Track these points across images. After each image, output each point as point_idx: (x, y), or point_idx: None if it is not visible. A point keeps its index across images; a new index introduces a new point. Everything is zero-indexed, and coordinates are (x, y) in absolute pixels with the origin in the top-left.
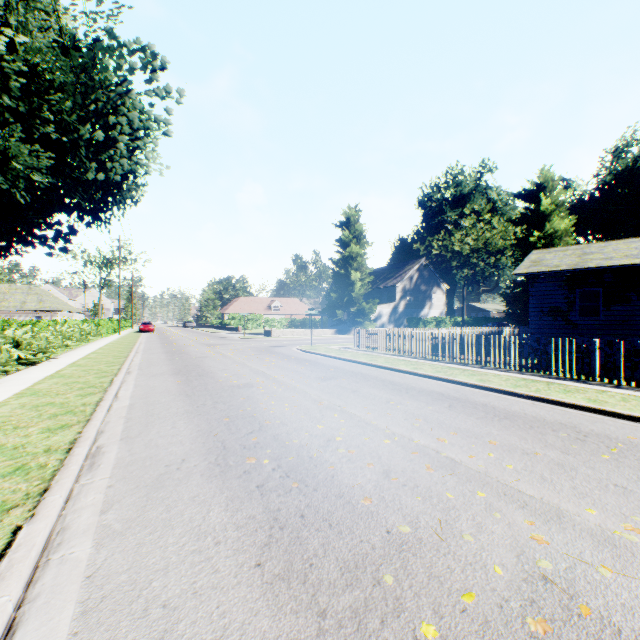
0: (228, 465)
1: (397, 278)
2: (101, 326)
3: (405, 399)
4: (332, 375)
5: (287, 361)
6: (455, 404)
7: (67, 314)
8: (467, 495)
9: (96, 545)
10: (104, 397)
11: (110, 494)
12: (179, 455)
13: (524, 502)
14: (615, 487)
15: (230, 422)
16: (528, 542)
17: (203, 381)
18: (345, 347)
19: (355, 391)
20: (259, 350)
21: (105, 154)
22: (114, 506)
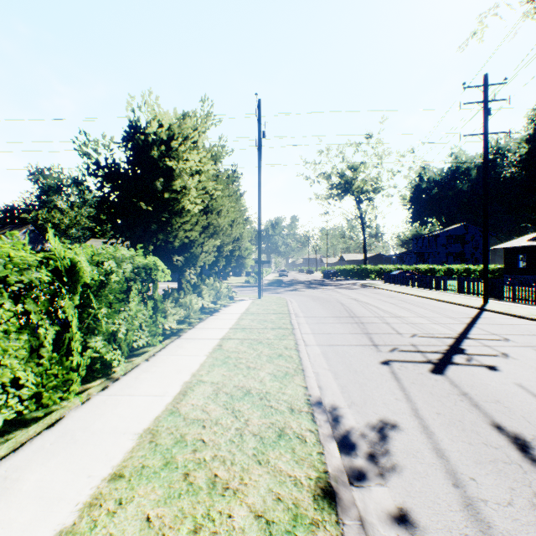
0: None
1: (7, 237)
2: None
3: None
4: None
5: None
6: None
7: None
8: None
9: None
10: None
11: None
12: None
13: None
14: None
15: None
16: None
17: None
18: None
19: None
20: None
21: None
22: None
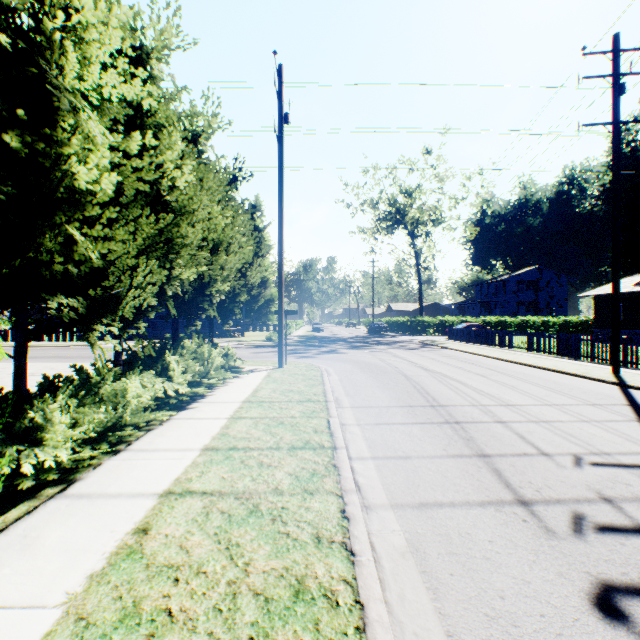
0: None
1: None
2: None
3: None
4: None
5: None
6: None
7: None
8: None
9: None
10: None
11: None
12: None
13: None
14: None
15: None
16: None
17: None
18: None
19: None
20: None
21: None
22: None
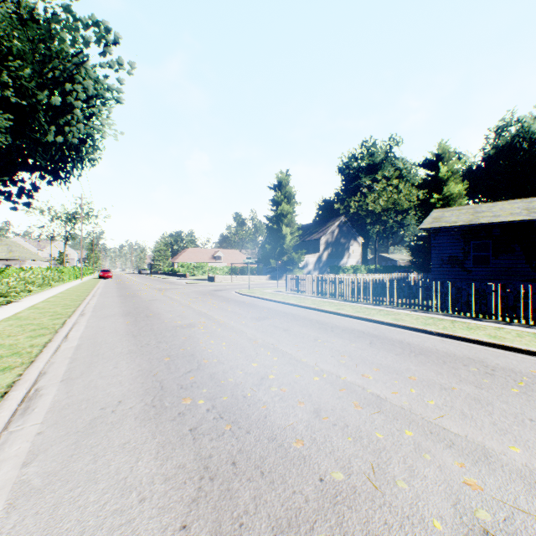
0: (163, 406)
1: (321, 232)
2: (64, 273)
3: (331, 337)
4: (266, 315)
5: (227, 303)
6: (375, 341)
7: (35, 262)
8: (395, 434)
9: (7, 507)
10: (53, 338)
11: (37, 442)
12: (116, 397)
13: (450, 441)
14: (531, 422)
15: (170, 361)
16: (462, 488)
17: (150, 322)
18: (277, 291)
19: (286, 330)
20: (203, 293)
21: (63, 119)
22: (38, 457)
